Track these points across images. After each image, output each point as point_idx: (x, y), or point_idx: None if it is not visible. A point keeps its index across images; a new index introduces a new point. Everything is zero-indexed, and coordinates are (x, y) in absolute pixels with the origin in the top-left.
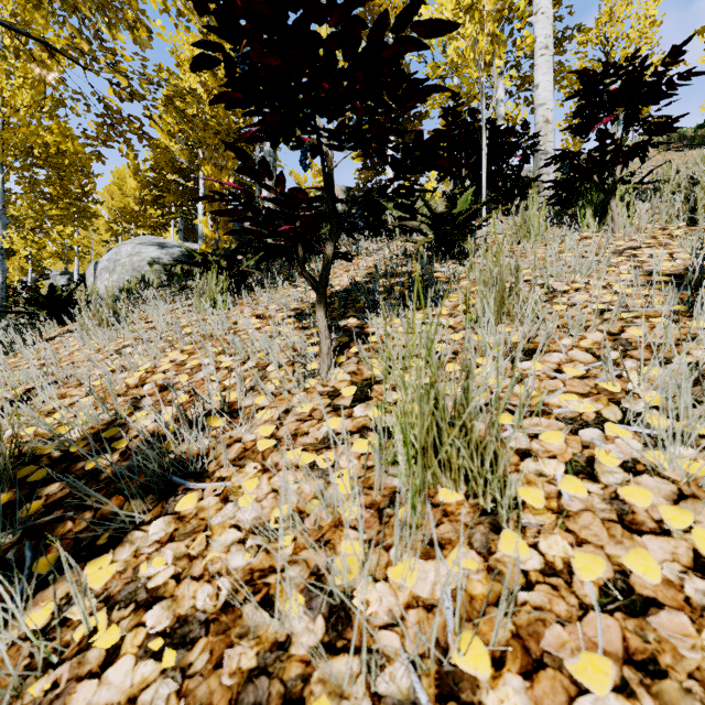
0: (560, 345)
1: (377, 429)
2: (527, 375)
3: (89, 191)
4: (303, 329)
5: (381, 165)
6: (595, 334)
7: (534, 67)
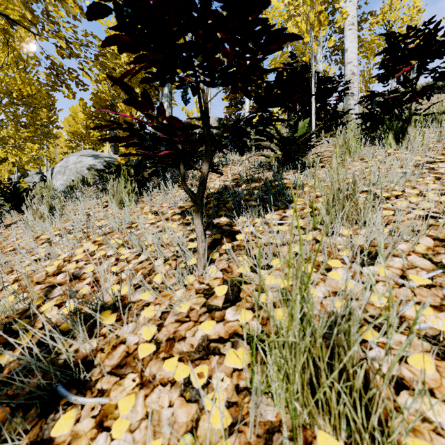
0: (398, 249)
1: (247, 337)
2: (376, 280)
3: (54, 120)
4: (186, 225)
5: (241, 104)
6: (425, 239)
7: (344, 38)
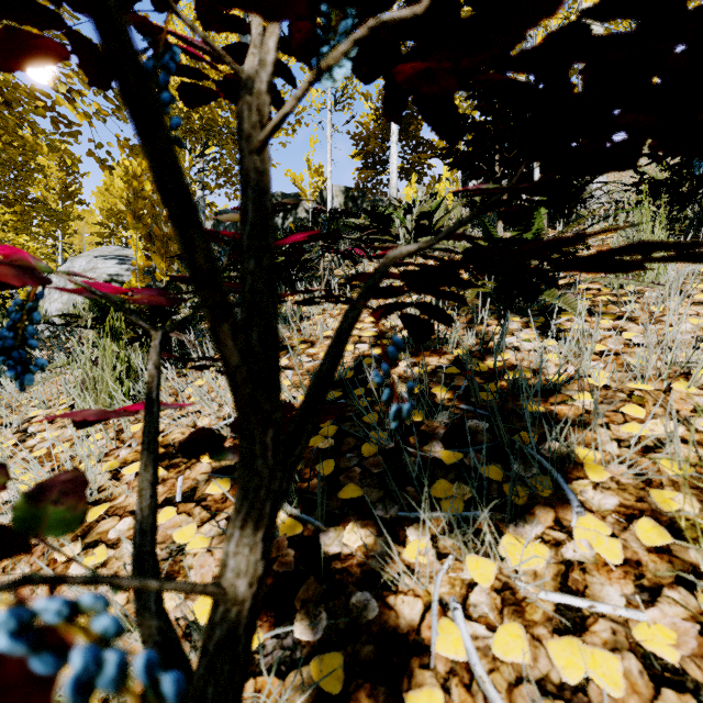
0: None
1: None
2: None
3: (74, 191)
4: None
5: (382, 164)
6: None
7: None
